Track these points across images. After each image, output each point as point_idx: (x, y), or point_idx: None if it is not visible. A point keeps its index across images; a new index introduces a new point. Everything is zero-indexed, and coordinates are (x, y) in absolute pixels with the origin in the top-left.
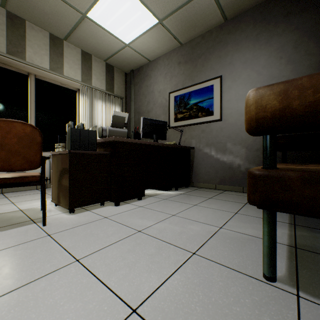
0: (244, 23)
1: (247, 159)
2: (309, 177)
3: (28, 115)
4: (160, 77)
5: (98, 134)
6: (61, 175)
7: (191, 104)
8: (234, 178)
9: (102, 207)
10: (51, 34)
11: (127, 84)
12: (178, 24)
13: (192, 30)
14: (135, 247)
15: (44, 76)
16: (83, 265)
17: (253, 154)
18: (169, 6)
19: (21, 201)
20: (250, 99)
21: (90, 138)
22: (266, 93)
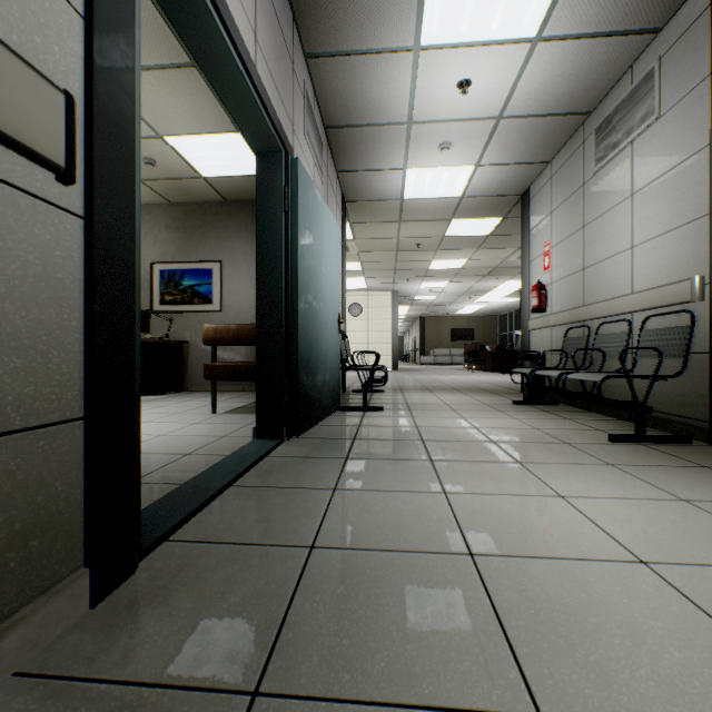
0: (245, 212)
1: (248, 357)
2: (224, 365)
3: None
4: None
5: None
6: None
7: (186, 285)
8: None
9: None
10: None
11: None
12: (167, 188)
13: (186, 197)
14: None
15: None
16: None
17: (253, 352)
18: (155, 175)
19: None
20: (204, 330)
21: None
22: (210, 329)
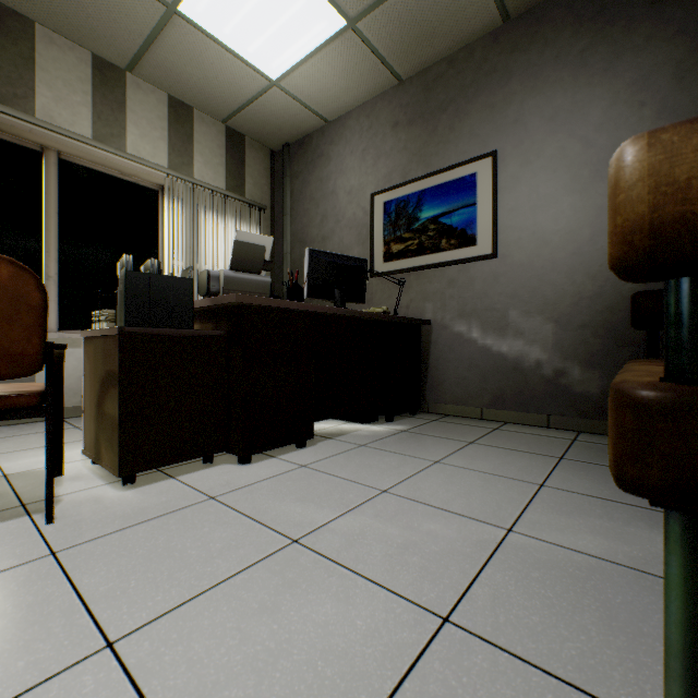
0: (551, 24)
1: (558, 349)
2: None
3: (43, 246)
4: (352, 159)
5: (200, 287)
6: (103, 390)
7: (424, 219)
8: (526, 393)
9: (207, 467)
10: (97, 56)
11: (275, 176)
12: (394, 30)
13: (427, 46)
14: (281, 597)
15: (80, 155)
16: (123, 665)
17: (574, 337)
18: None
19: (15, 451)
20: (631, 166)
21: (176, 298)
22: (690, 143)
